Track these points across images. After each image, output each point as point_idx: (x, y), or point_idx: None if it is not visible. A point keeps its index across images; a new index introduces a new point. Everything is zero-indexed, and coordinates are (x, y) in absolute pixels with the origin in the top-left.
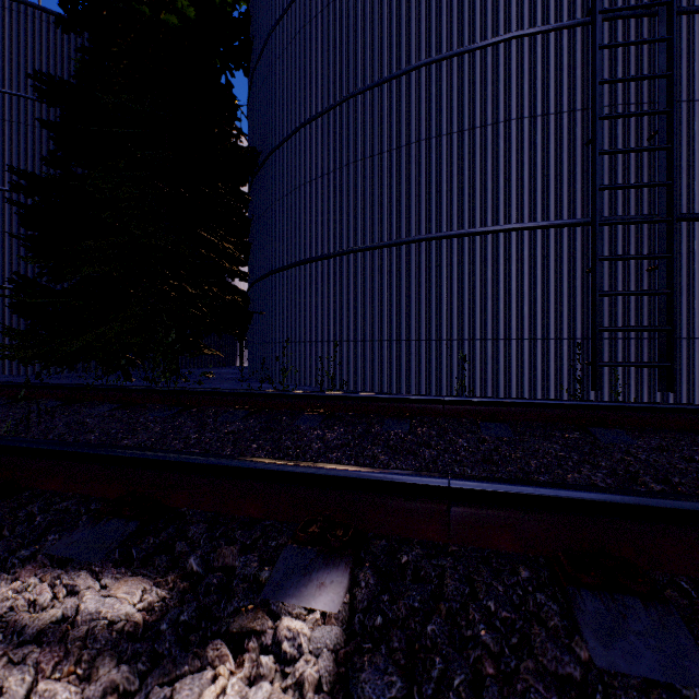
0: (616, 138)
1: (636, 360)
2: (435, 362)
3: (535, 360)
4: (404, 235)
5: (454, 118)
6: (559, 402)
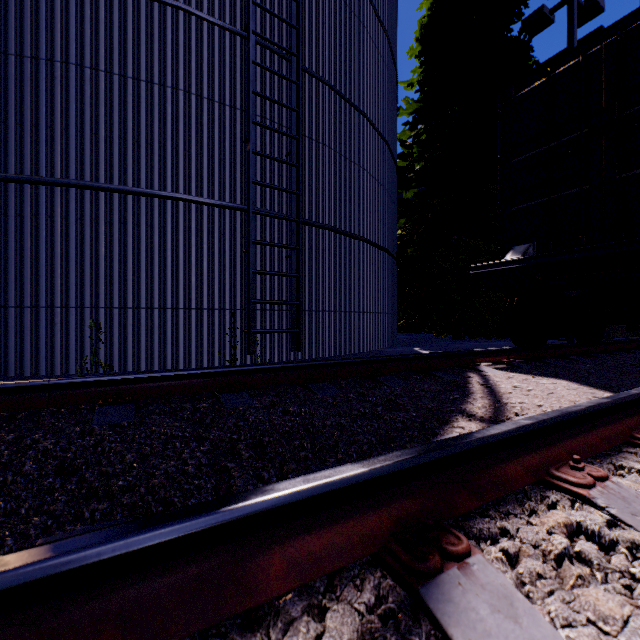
0: (266, 145)
1: (279, 328)
2: (90, 333)
3: (202, 329)
4: (45, 173)
5: (116, 57)
6: (196, 371)
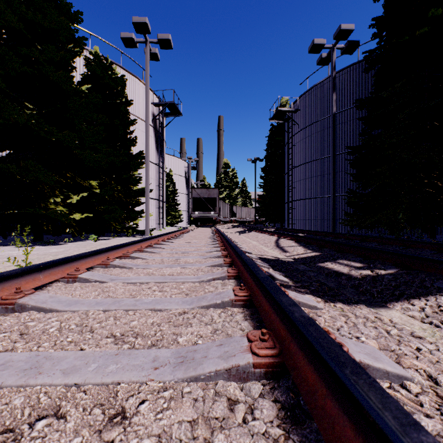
0: None
1: None
2: None
3: None
4: None
5: None
6: None
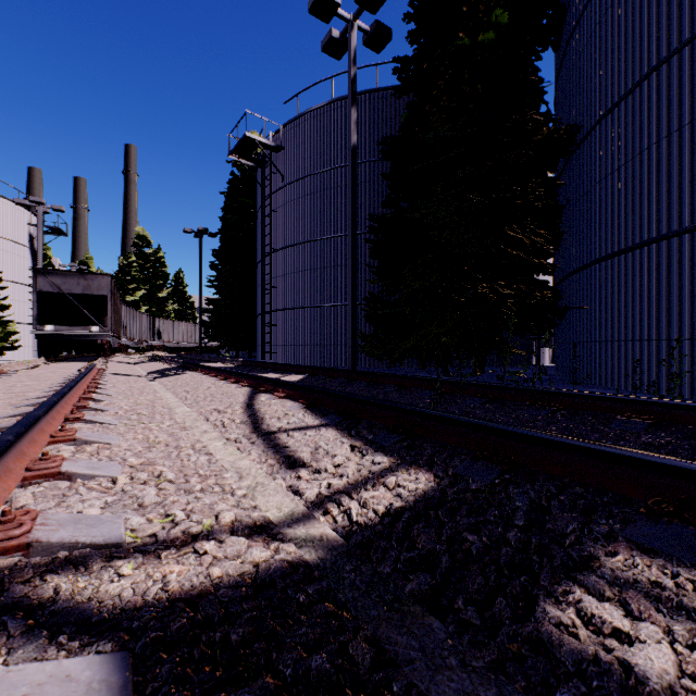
0: None
1: None
2: None
3: None
4: None
5: None
6: None
